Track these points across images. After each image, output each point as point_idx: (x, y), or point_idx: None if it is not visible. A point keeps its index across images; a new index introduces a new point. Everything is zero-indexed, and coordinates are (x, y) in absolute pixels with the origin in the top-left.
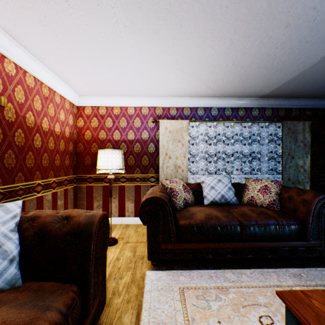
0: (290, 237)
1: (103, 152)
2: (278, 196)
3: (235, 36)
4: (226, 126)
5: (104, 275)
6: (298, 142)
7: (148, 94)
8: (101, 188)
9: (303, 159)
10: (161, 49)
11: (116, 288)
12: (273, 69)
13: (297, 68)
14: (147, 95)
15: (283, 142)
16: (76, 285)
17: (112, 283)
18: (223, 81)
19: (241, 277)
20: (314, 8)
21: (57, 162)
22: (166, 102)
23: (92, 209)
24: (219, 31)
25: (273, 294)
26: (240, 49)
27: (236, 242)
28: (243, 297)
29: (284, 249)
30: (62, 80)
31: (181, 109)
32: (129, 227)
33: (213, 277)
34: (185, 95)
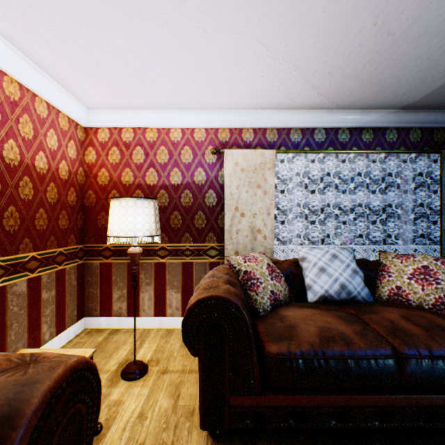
0: None
1: (118, 204)
2: None
3: None
4: (341, 160)
5: None
6: None
7: (205, 105)
8: (126, 266)
9: None
10: None
11: None
12: None
13: None
14: (203, 107)
15: (443, 187)
16: None
17: None
18: (343, 71)
19: None
20: None
21: (39, 223)
22: (237, 120)
23: (109, 303)
24: None
25: None
26: None
27: (389, 394)
28: None
29: None
30: (48, 74)
31: (261, 132)
32: (172, 335)
33: None
34: (269, 105)
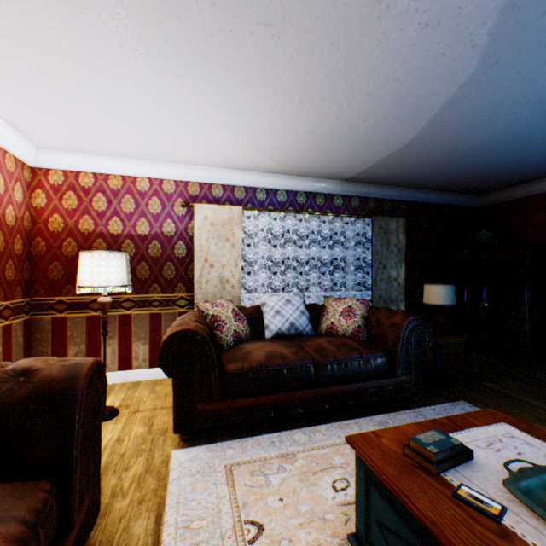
0: (376, 374)
1: (90, 256)
2: (365, 321)
3: (306, 95)
4: (299, 219)
5: (98, 464)
6: (391, 247)
7: (175, 159)
8: (85, 320)
9: (397, 269)
10: (197, 94)
11: (118, 486)
12: (358, 145)
13: (386, 148)
14: (173, 161)
15: (373, 245)
16: (49, 481)
17: (110, 479)
18: (293, 153)
19: (315, 436)
20: (397, 79)
21: None
22: (206, 176)
23: None
24: (283, 85)
25: (353, 451)
26: (314, 112)
27: (309, 389)
28: (315, 461)
29: (369, 391)
30: (0, 116)
31: (230, 189)
32: (140, 386)
33: (276, 443)
34: (236, 166)
